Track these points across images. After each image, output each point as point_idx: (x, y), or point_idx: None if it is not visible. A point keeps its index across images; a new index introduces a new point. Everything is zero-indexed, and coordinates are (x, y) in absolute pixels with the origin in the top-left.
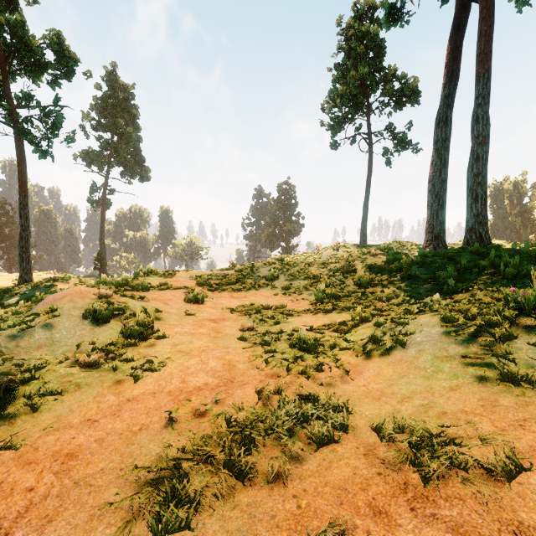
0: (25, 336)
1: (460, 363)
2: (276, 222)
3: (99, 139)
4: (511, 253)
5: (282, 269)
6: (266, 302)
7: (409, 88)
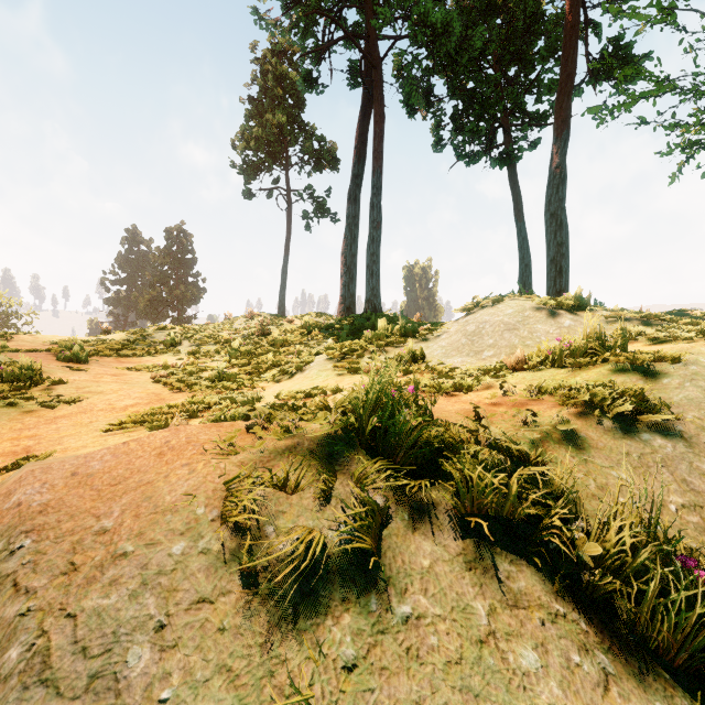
0: None
1: (332, 371)
2: (164, 282)
3: None
4: (390, 319)
5: (186, 334)
6: (174, 361)
7: (328, 152)
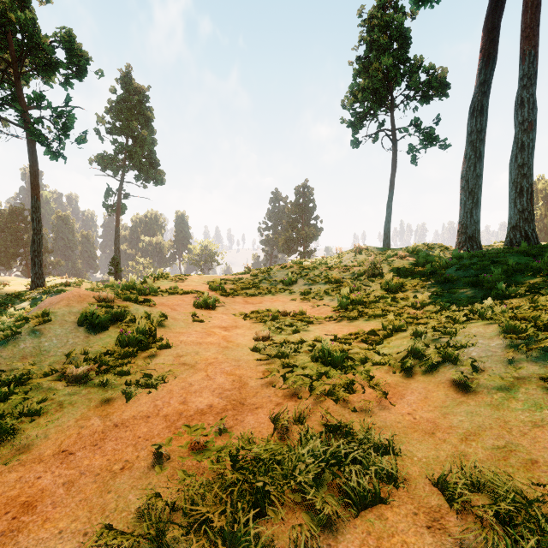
0: (9, 344)
1: (539, 388)
2: (294, 226)
3: (114, 143)
4: None
5: (301, 273)
6: (284, 308)
7: (436, 79)
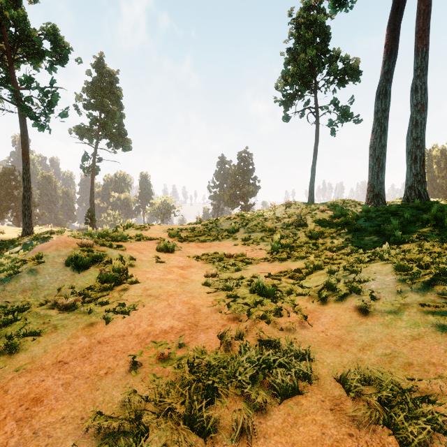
0: (12, 280)
1: (419, 311)
2: (236, 184)
3: (89, 116)
4: None
5: (242, 223)
6: (228, 252)
7: (351, 67)
